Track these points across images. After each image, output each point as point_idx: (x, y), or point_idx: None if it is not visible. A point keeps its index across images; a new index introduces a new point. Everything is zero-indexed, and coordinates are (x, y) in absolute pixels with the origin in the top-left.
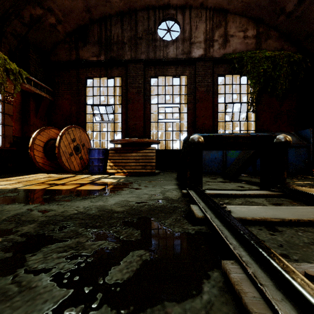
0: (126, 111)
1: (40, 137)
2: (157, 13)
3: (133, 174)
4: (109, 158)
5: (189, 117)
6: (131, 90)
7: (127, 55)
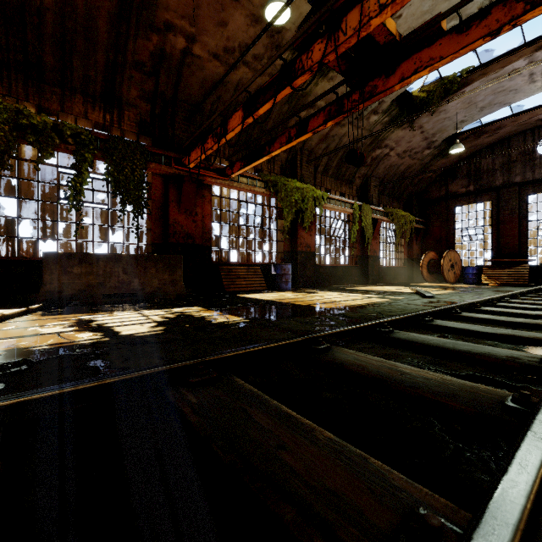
0: (497, 231)
1: (425, 259)
2: (535, 133)
3: (505, 285)
4: (483, 273)
5: None
6: (503, 212)
7: (499, 180)
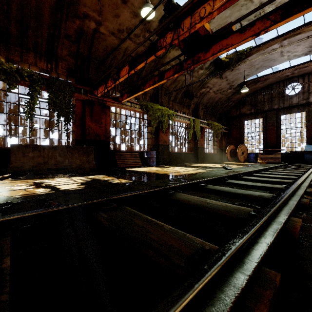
0: (266, 134)
1: (228, 149)
2: (284, 82)
3: (269, 163)
4: (258, 157)
5: (307, 134)
6: (268, 124)
7: (266, 107)
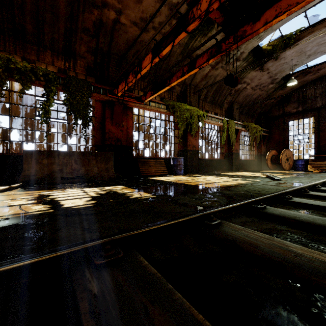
0: (318, 136)
1: (269, 155)
2: None
3: (324, 172)
4: (309, 164)
5: None
6: (322, 124)
7: (319, 103)
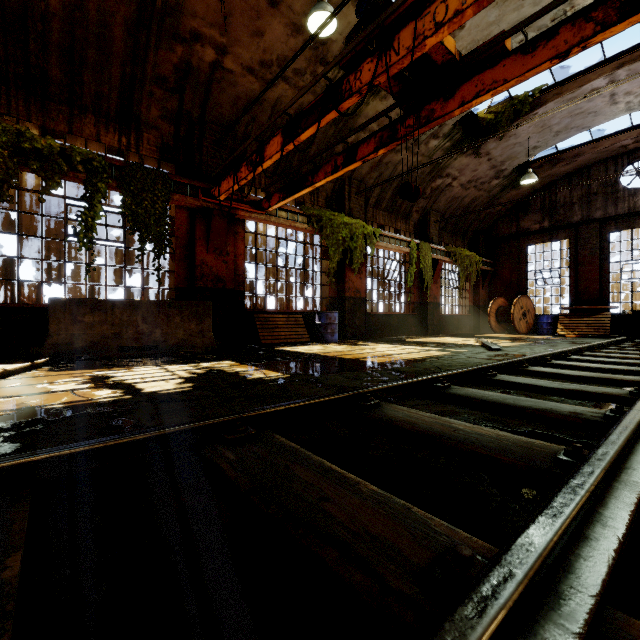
0: (576, 274)
1: (493, 306)
2: (619, 161)
3: (584, 336)
4: (559, 323)
5: None
6: (582, 253)
7: (577, 215)
